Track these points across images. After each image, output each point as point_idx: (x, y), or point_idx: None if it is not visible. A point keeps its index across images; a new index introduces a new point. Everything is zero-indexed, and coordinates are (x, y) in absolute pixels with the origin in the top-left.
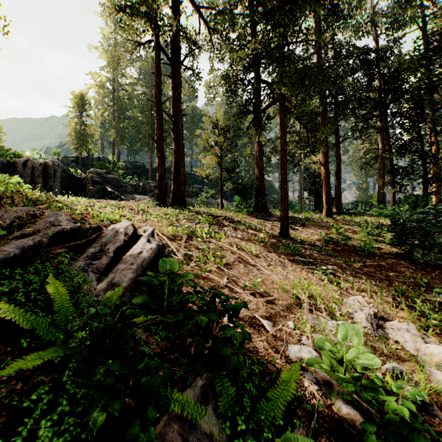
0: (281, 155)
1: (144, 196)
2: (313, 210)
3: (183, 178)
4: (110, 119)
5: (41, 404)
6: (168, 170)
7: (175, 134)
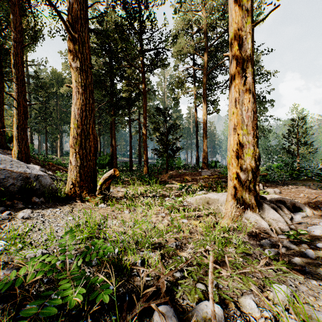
0: (46, 142)
1: None
2: (51, 154)
3: None
4: None
5: None
6: None
7: None
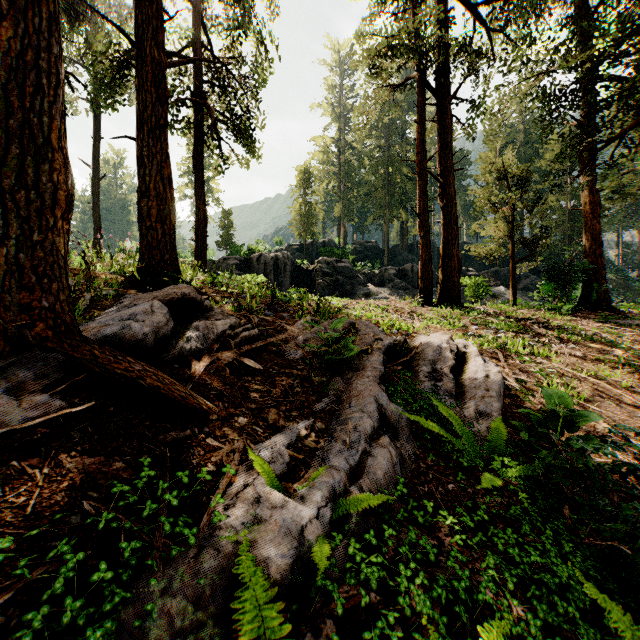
0: None
1: (382, 288)
2: None
3: (457, 263)
4: (335, 190)
5: (524, 522)
6: (410, 248)
7: (445, 200)
